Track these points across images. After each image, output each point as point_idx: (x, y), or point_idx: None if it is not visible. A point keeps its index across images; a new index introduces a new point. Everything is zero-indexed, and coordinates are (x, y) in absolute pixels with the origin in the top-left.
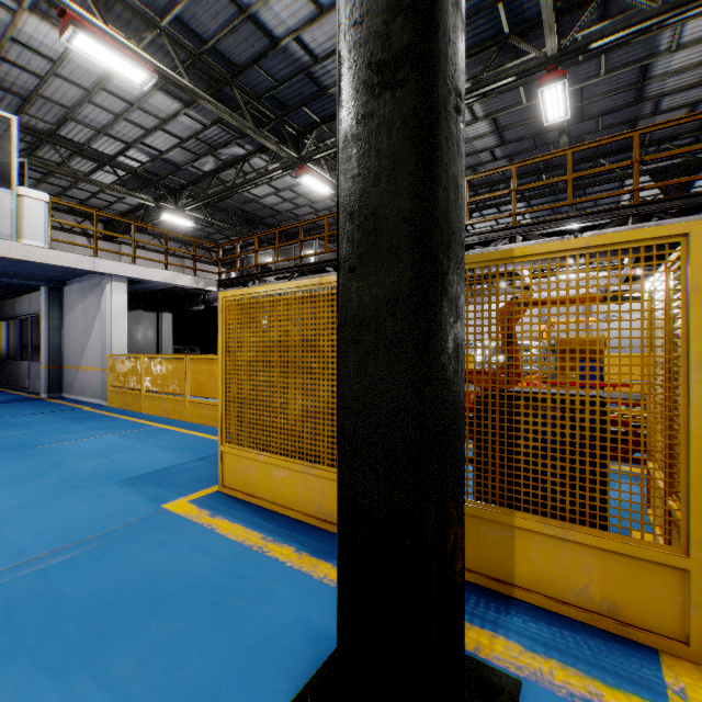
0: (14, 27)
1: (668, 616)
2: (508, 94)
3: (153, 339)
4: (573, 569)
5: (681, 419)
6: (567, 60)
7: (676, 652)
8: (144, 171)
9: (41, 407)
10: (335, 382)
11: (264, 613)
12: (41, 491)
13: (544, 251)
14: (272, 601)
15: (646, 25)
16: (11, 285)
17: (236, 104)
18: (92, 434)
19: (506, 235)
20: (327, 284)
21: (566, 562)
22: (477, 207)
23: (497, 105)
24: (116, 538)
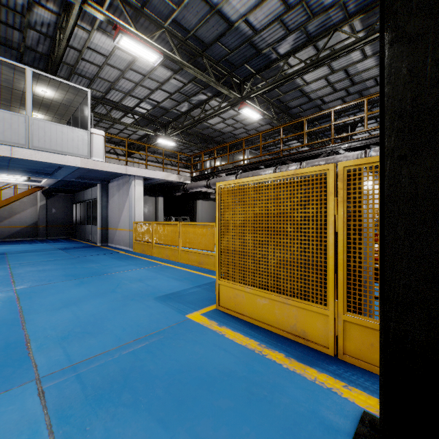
0: (88, 40)
1: None
2: None
3: (153, 212)
4: None
5: None
6: None
7: None
8: (148, 115)
9: (99, 251)
10: (306, 241)
11: (283, 402)
12: (115, 301)
13: None
14: (285, 393)
15: None
16: (82, 183)
17: (203, 68)
18: (131, 268)
19: None
20: (300, 174)
21: None
22: (361, 120)
23: None
24: (167, 335)
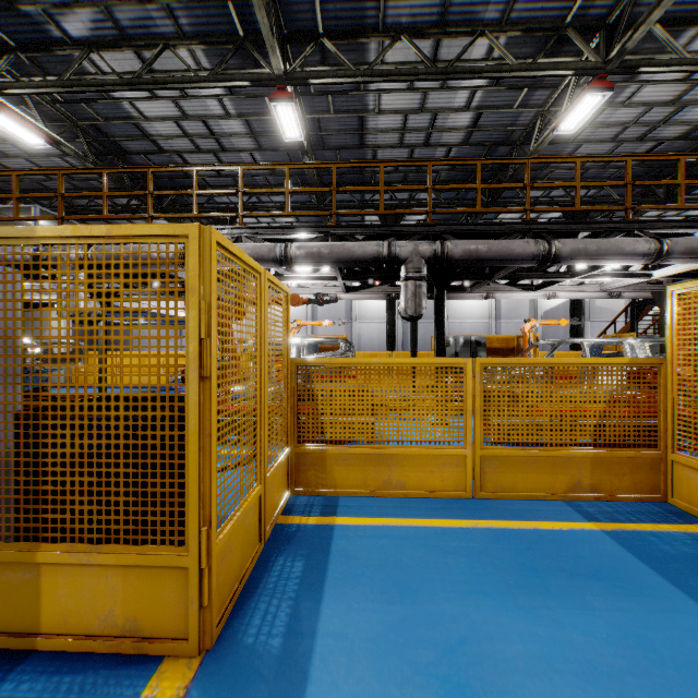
0: None
1: (178, 617)
2: (256, 101)
3: None
4: (99, 596)
5: (187, 418)
6: (294, 85)
7: (180, 651)
8: None
9: None
10: None
11: None
12: None
13: (68, 235)
14: None
15: (348, 80)
16: None
17: None
18: None
19: (233, 234)
20: None
21: (93, 589)
22: (244, 207)
23: (248, 108)
24: None
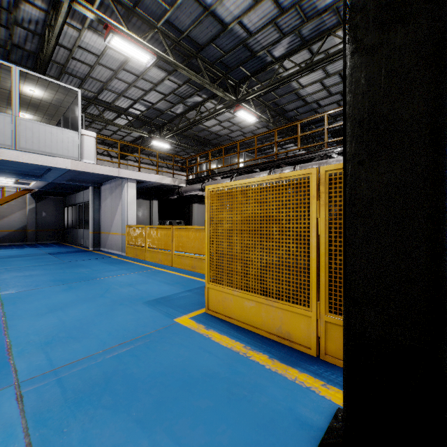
0: (79, 39)
1: None
2: None
3: (147, 216)
4: None
5: None
6: None
7: None
8: (142, 116)
9: (91, 255)
10: (291, 244)
11: (262, 401)
12: (103, 306)
13: None
14: (265, 393)
15: None
16: (74, 186)
17: (198, 70)
18: (122, 273)
19: None
20: (285, 178)
21: None
22: None
23: None
24: (153, 338)
